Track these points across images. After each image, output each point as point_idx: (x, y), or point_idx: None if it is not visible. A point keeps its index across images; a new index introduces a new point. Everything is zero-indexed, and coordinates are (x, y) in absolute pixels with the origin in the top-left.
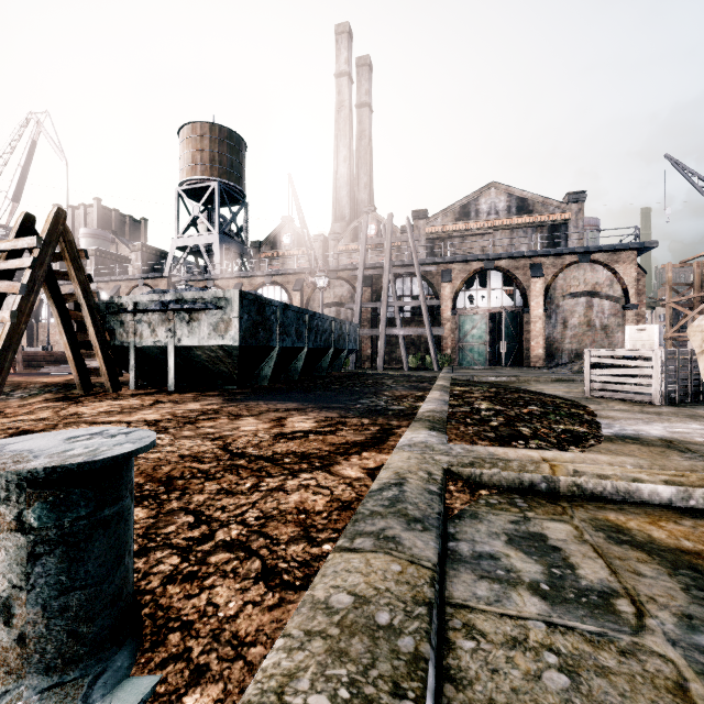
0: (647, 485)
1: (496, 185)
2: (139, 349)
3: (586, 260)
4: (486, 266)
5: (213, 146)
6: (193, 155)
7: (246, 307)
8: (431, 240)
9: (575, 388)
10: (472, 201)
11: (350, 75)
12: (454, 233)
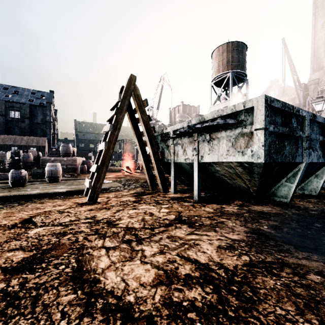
0: None
1: None
2: (176, 164)
3: None
4: None
5: (228, 54)
6: (218, 64)
7: (271, 117)
8: None
9: None
10: None
11: None
12: None
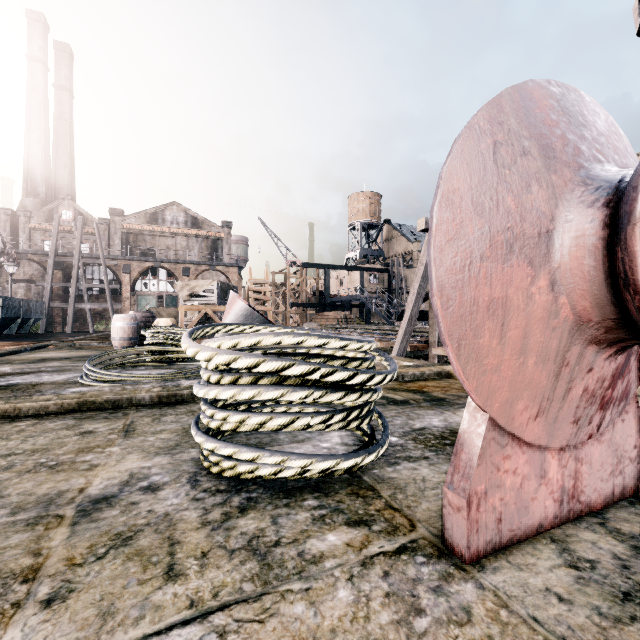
0: (93, 343)
1: (177, 204)
2: None
3: (214, 269)
4: (156, 265)
5: None
6: None
7: None
8: (127, 233)
9: None
10: (160, 211)
11: (45, 63)
12: (146, 232)
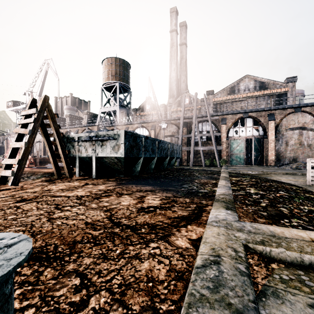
0: None
1: (248, 76)
2: (80, 158)
3: (299, 111)
4: (244, 116)
5: (116, 67)
6: (108, 72)
7: (127, 138)
8: (215, 104)
9: (299, 179)
10: (236, 85)
11: (176, 30)
12: (227, 101)
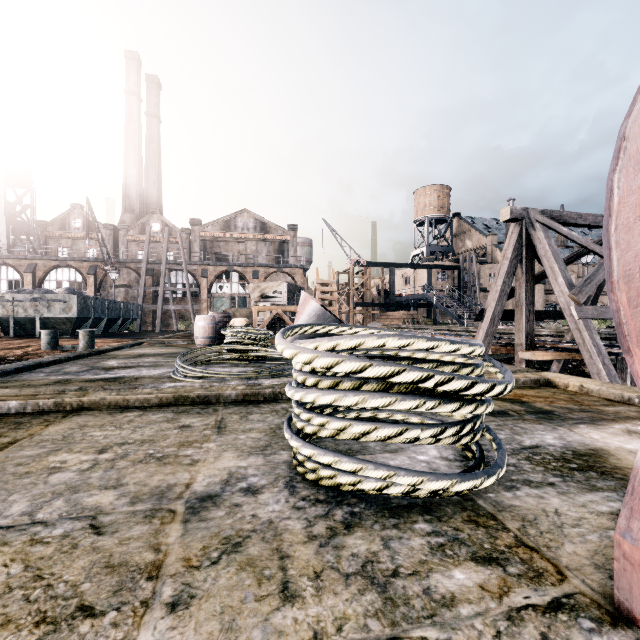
0: (179, 341)
1: (248, 211)
2: (15, 318)
3: (281, 271)
4: (229, 269)
5: None
6: None
7: (79, 301)
8: (204, 241)
9: None
10: (232, 219)
11: (139, 95)
12: (220, 239)
